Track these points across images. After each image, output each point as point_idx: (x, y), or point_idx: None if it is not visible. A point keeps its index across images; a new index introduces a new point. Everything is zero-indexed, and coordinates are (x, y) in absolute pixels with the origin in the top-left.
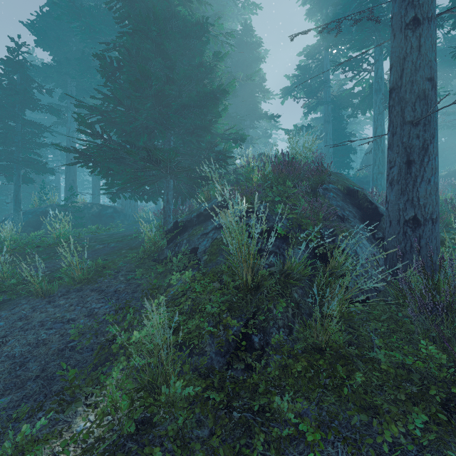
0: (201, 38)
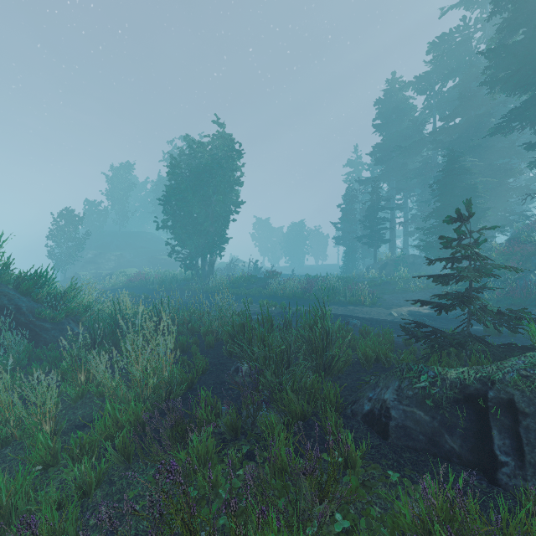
0: (472, 188)
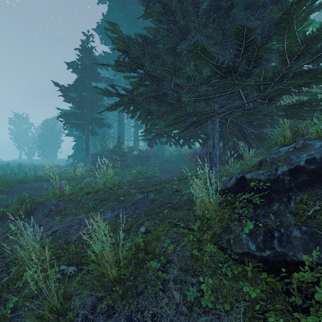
0: None
